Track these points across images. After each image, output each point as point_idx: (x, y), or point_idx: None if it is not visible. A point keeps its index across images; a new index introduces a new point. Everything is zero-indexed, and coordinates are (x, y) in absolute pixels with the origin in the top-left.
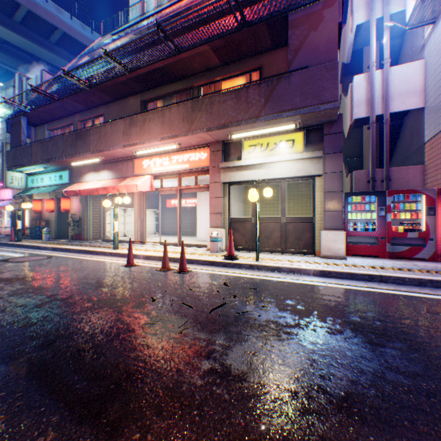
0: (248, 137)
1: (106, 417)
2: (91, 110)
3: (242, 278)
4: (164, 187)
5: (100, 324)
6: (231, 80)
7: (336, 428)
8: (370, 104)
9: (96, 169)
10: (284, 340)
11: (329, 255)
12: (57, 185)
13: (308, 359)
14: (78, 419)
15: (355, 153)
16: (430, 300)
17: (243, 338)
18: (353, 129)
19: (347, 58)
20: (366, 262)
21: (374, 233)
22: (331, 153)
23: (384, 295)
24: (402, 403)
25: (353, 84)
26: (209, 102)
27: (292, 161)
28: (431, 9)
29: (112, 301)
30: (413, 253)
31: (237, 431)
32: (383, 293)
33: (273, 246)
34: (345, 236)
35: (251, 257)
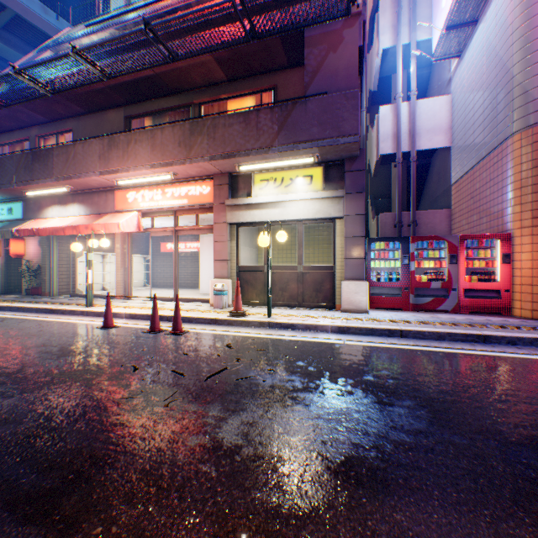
0: (260, 170)
1: (60, 514)
2: (55, 123)
3: (250, 338)
4: (157, 226)
5: (61, 402)
6: (241, 99)
7: (330, 494)
8: (397, 139)
9: (62, 201)
10: (289, 406)
11: (350, 309)
12: (5, 221)
13: (312, 425)
14: (21, 520)
15: (383, 193)
16: (447, 354)
17: (242, 407)
18: (382, 165)
19: (374, 85)
20: (388, 316)
21: (398, 284)
22: (353, 193)
23: (403, 351)
24: (400, 461)
25: (380, 115)
26: (212, 124)
27: (310, 200)
28: (456, 41)
29: (80, 373)
30: (437, 305)
31: (221, 509)
32: (402, 349)
33: (289, 299)
34: (368, 287)
35: (262, 313)
